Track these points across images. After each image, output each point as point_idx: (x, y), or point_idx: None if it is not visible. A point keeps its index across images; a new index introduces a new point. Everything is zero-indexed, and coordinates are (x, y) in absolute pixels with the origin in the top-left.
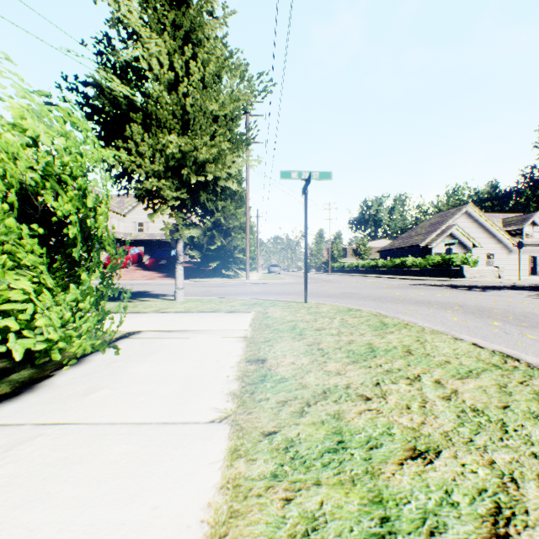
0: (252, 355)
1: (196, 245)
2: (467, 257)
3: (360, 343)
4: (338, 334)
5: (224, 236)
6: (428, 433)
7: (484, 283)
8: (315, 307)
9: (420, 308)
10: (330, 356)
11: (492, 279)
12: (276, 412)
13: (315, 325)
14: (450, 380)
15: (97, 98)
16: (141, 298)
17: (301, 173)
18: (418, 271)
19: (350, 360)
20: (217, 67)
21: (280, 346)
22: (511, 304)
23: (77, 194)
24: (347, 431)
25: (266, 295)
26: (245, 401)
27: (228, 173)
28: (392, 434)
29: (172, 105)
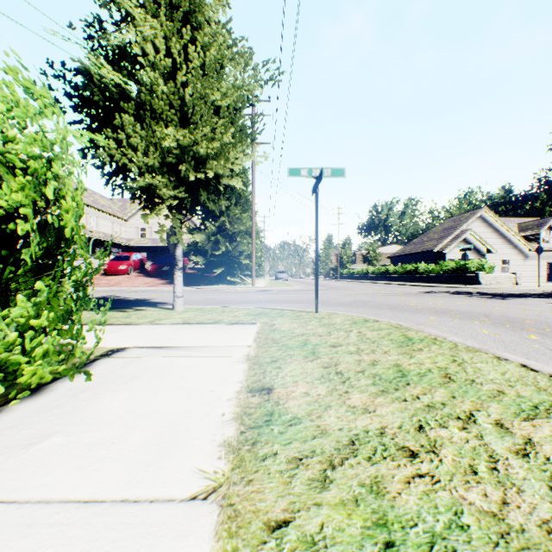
0: (255, 382)
1: (200, 250)
2: (483, 263)
3: (385, 364)
4: (357, 352)
5: (229, 241)
6: (519, 525)
7: (502, 290)
8: (327, 318)
9: (443, 319)
10: (352, 383)
11: (509, 286)
12: (287, 480)
13: (329, 340)
14: (515, 421)
15: (84, 85)
16: (137, 307)
17: (312, 170)
18: (431, 278)
19: (378, 388)
20: (220, 55)
21: (289, 369)
22: (541, 314)
23: (32, 179)
24: (395, 521)
25: (273, 303)
26: (243, 458)
27: (232, 172)
28: (465, 526)
29: (168, 94)
